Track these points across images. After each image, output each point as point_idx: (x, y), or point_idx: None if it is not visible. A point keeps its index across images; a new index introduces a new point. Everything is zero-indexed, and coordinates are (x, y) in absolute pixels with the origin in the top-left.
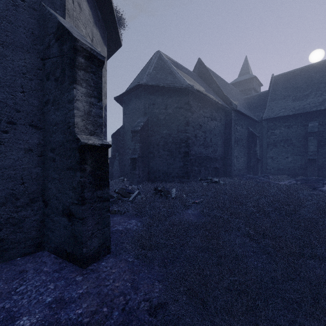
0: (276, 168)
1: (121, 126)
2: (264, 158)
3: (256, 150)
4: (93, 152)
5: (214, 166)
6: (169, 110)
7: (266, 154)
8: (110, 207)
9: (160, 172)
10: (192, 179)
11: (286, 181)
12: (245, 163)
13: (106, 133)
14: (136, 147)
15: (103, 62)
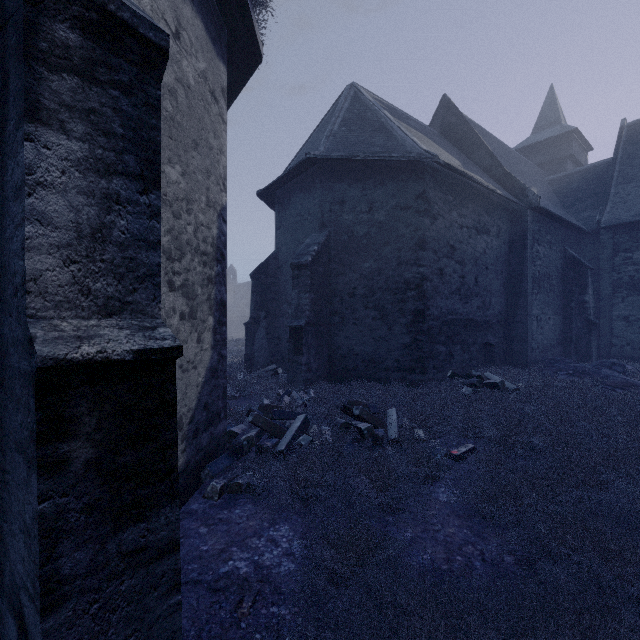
0: (639, 343)
1: (272, 253)
2: (603, 319)
3: (587, 301)
4: (107, 381)
5: (484, 340)
6: (379, 215)
7: (610, 309)
8: (230, 470)
9: (357, 357)
10: (432, 373)
11: None
12: (558, 331)
13: (223, 277)
14: (301, 303)
15: (161, 53)
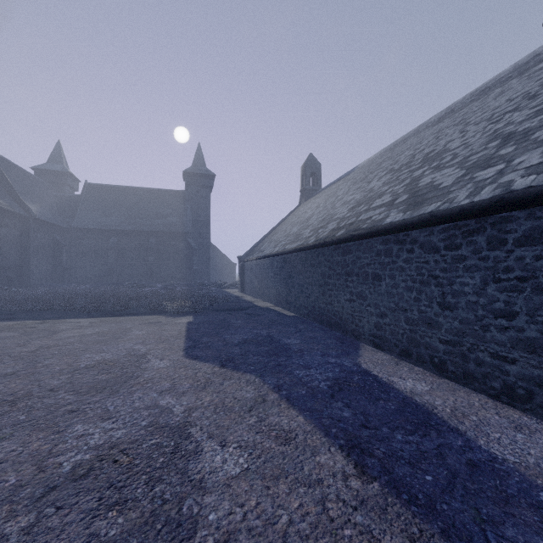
0: (86, 277)
1: None
2: (73, 267)
3: (63, 259)
4: None
5: (6, 275)
6: None
7: (76, 263)
8: None
9: None
10: None
11: (83, 287)
12: (50, 272)
13: None
14: None
15: None
